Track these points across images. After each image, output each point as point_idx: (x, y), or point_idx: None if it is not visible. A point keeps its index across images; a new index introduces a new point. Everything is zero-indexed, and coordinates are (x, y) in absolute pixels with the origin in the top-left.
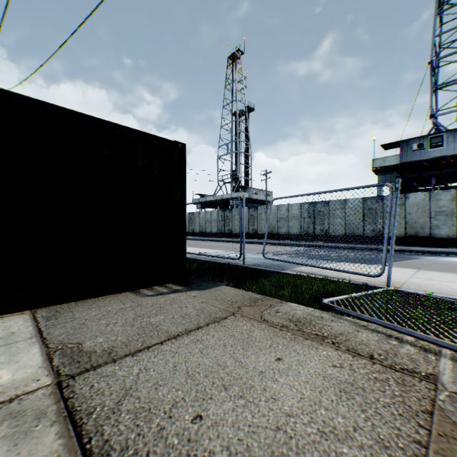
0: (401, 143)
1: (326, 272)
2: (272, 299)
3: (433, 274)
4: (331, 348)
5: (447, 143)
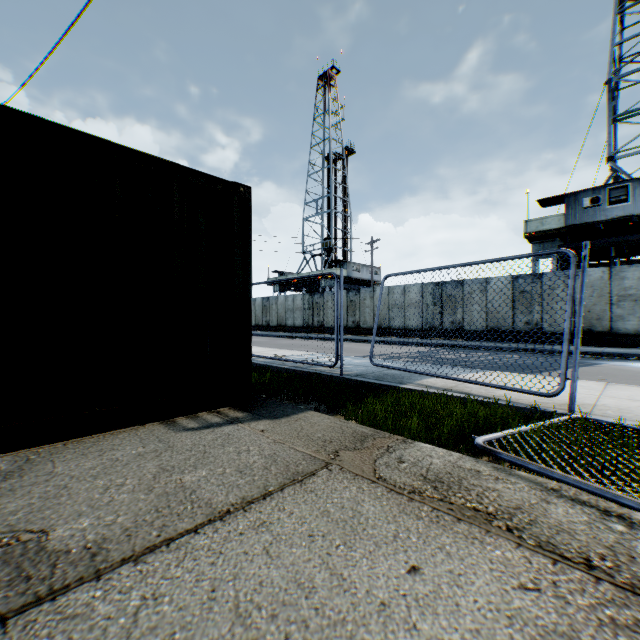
0: (567, 197)
1: (468, 387)
2: (389, 436)
3: (634, 390)
4: (508, 542)
5: (633, 196)
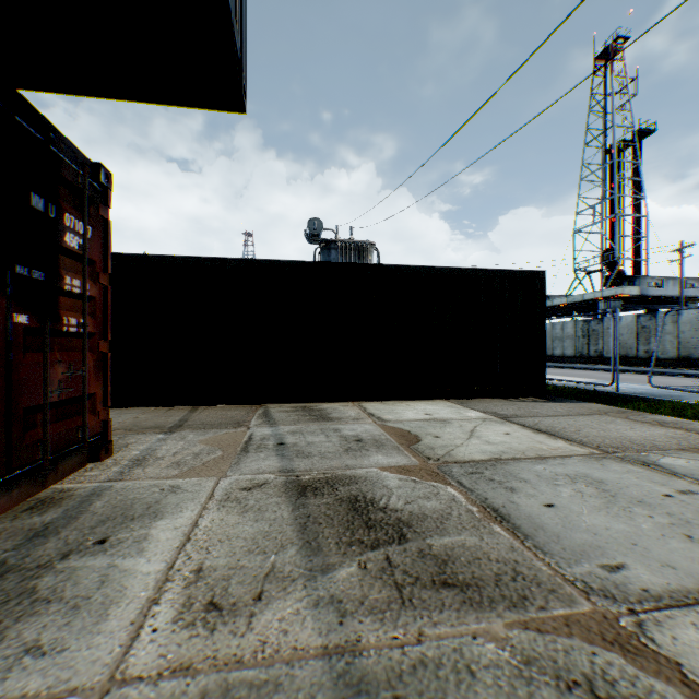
0: None
1: None
2: (642, 413)
3: None
4: (680, 431)
5: None
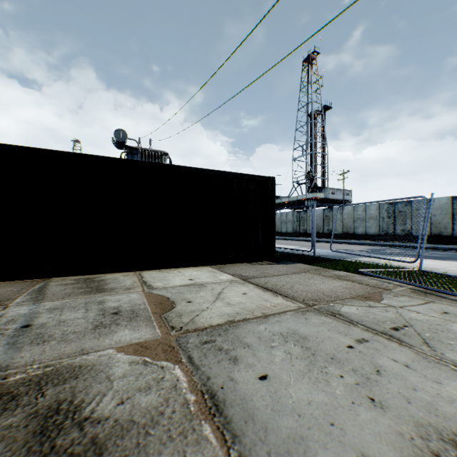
0: None
1: (379, 261)
2: (328, 269)
3: None
4: (350, 282)
5: None
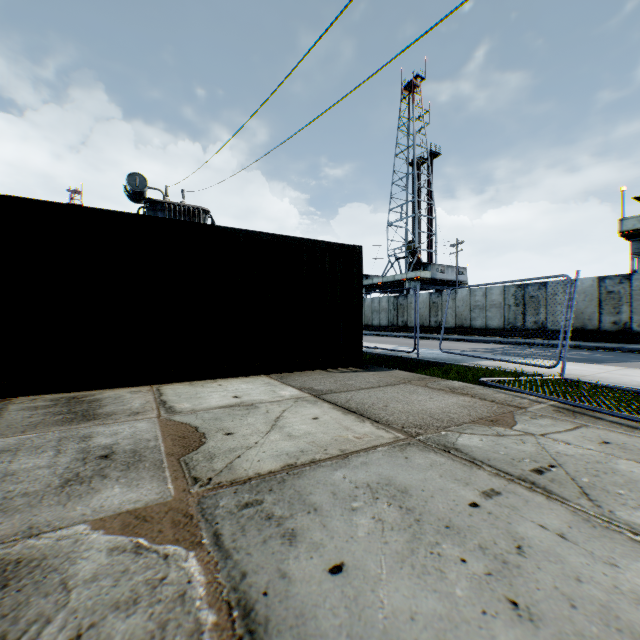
0: None
1: (506, 366)
2: (438, 378)
3: (638, 371)
4: (468, 397)
5: None
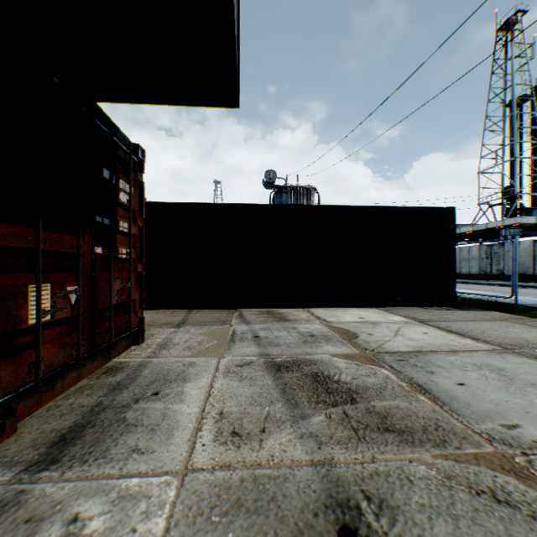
0: None
1: None
2: (536, 320)
3: None
4: None
5: None
